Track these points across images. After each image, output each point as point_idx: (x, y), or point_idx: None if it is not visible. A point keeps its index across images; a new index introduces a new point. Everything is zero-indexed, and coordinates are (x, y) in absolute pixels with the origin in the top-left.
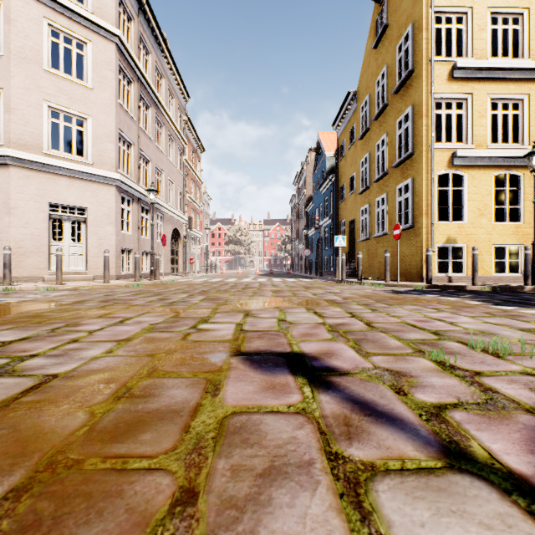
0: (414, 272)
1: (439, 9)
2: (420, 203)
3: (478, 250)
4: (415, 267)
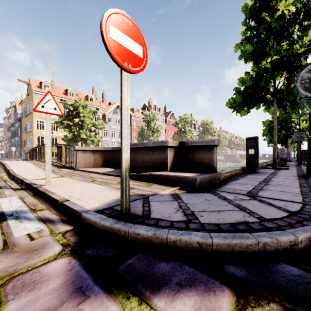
0: None
1: (38, 101)
2: (33, 142)
3: None
4: None
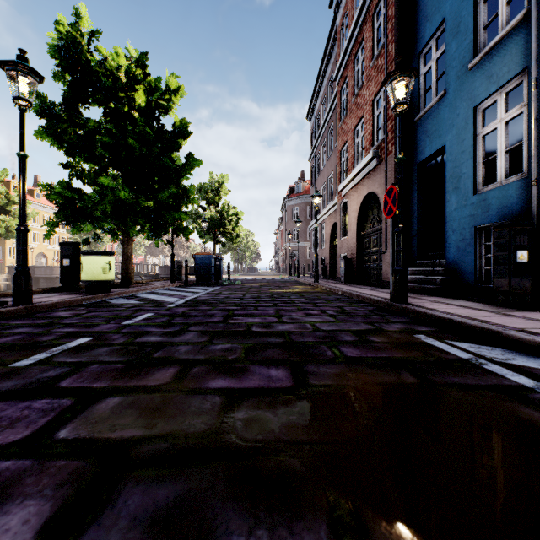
0: (2, 271)
1: None
2: (5, 254)
3: None
4: (3, 270)
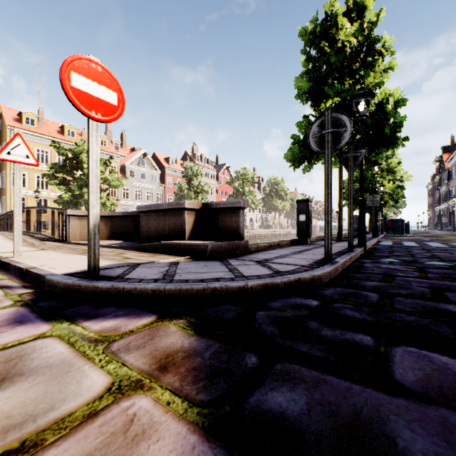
0: None
1: None
2: (7, 206)
3: (31, 222)
4: None
